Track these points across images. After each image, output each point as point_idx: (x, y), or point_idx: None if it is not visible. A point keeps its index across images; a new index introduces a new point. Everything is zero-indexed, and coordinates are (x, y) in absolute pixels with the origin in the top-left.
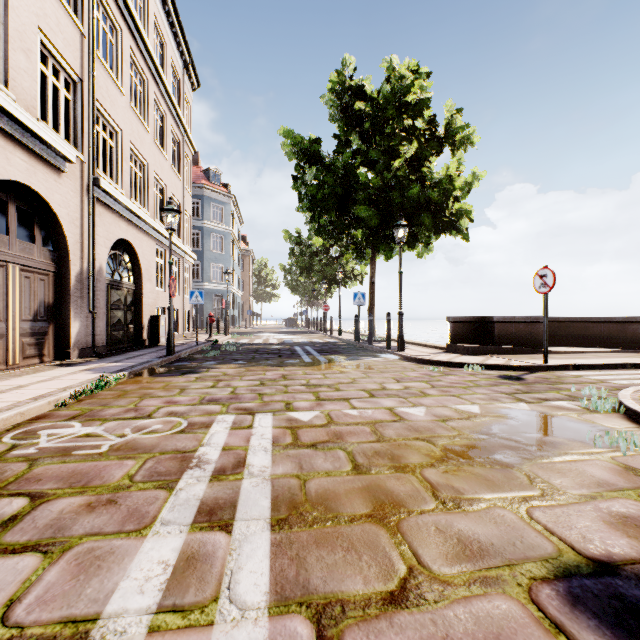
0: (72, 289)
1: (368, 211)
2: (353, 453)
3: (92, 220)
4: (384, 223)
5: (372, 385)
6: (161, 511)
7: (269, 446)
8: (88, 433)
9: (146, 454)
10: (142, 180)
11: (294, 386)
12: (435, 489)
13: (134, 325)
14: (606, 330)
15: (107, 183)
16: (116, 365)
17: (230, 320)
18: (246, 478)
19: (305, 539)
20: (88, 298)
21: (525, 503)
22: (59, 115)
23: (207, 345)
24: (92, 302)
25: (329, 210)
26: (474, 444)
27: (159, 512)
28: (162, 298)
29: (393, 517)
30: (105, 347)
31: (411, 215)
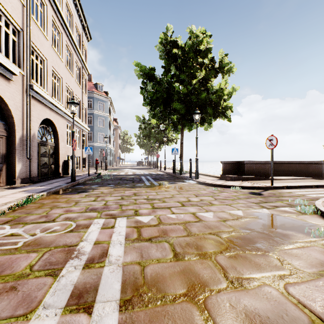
0: (17, 145)
1: (180, 105)
2: (173, 244)
3: (29, 108)
4: (188, 112)
5: (183, 199)
6: (45, 296)
7: (123, 240)
8: (12, 233)
9: (45, 248)
10: (59, 87)
11: (140, 200)
12: (225, 271)
13: (54, 165)
14: (299, 167)
15: (38, 87)
16: (41, 188)
17: (108, 162)
18: (106, 265)
19: (142, 318)
20: (26, 150)
21: (282, 281)
22: (9, 49)
23: (94, 176)
24: (29, 153)
25: (159, 105)
26: (243, 236)
27: (44, 297)
28: (70, 150)
29: (201, 295)
30: (37, 177)
31: (202, 108)
